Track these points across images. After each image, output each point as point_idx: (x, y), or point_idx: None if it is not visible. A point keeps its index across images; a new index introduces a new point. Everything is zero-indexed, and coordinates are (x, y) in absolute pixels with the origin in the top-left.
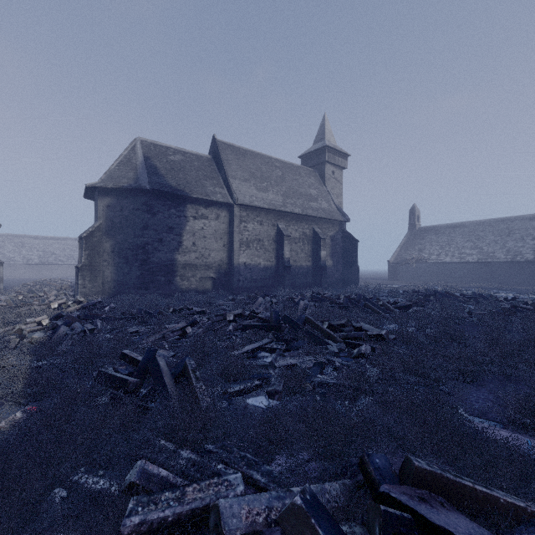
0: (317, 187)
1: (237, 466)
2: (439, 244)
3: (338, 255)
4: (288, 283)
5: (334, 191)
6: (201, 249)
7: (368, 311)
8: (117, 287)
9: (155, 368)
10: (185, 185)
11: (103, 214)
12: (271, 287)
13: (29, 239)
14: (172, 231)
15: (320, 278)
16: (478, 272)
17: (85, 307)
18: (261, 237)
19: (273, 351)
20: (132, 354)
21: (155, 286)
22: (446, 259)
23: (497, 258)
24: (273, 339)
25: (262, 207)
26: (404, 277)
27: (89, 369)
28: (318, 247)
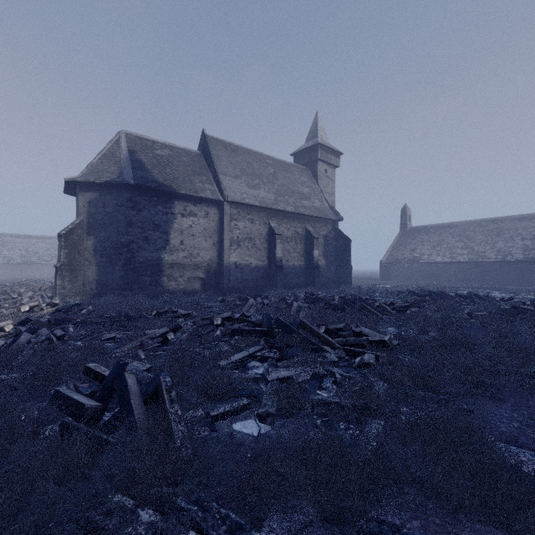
0: (309, 185)
1: (216, 534)
2: (430, 244)
3: (330, 254)
4: (281, 283)
5: (327, 190)
6: (189, 248)
7: (365, 313)
8: (99, 287)
9: (121, 387)
10: (172, 181)
11: (84, 210)
12: (262, 287)
13: (11, 238)
14: (159, 228)
15: (313, 278)
16: (469, 271)
17: (60, 310)
18: (252, 236)
19: (265, 360)
20: (98, 367)
21: (140, 286)
22: (438, 259)
23: (488, 258)
24: (265, 346)
25: (254, 205)
26: (396, 276)
27: (48, 386)
28: (311, 247)
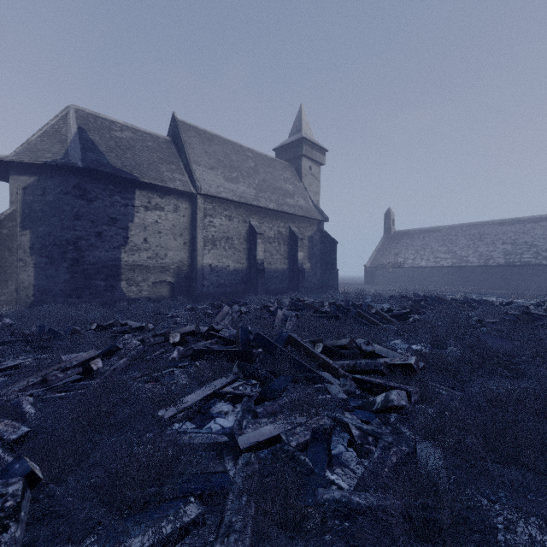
0: (293, 183)
1: None
2: (414, 248)
3: (316, 257)
4: (262, 289)
5: (312, 189)
6: (154, 247)
7: (363, 322)
8: (37, 294)
9: None
10: (133, 167)
11: (17, 198)
12: (242, 293)
13: None
14: (116, 223)
15: (297, 283)
16: (453, 276)
17: None
18: (230, 235)
19: (238, 400)
20: None
21: (91, 293)
22: (422, 263)
23: (471, 262)
24: (239, 375)
25: (232, 200)
26: (380, 281)
27: None
28: (295, 248)
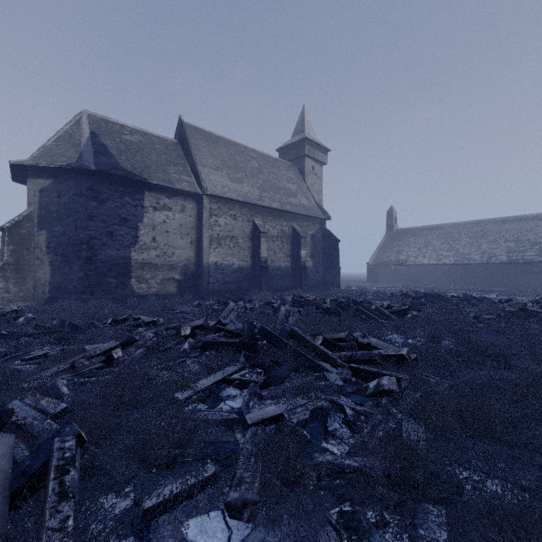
0: (296, 182)
1: None
2: (416, 246)
3: (318, 255)
4: (266, 286)
5: (314, 188)
6: (162, 246)
7: (362, 317)
8: (53, 291)
9: None
10: (142, 170)
11: (34, 200)
12: (246, 290)
13: None
14: (126, 223)
15: (300, 280)
16: (455, 273)
17: None
18: (234, 234)
19: (245, 385)
20: None
21: (103, 289)
22: (424, 261)
23: (473, 260)
24: (245, 364)
25: (236, 200)
26: (382, 279)
27: None
28: (298, 246)
